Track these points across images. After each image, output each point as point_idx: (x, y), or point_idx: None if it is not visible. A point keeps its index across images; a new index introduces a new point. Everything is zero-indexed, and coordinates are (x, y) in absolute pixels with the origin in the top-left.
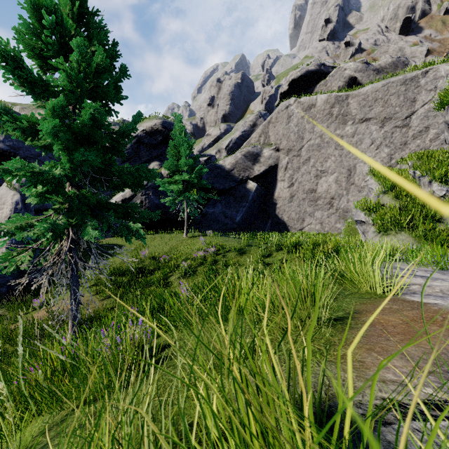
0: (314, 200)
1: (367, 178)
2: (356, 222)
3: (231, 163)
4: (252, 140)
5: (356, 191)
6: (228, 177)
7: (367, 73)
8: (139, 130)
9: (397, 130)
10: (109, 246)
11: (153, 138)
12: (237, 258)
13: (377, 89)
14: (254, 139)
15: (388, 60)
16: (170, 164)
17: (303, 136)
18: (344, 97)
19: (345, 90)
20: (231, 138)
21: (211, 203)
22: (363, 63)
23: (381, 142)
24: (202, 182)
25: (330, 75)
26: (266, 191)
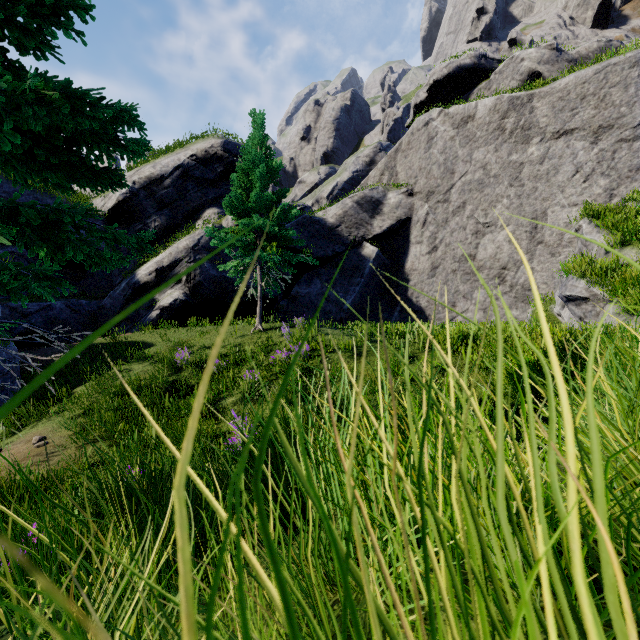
0: (472, 272)
1: (581, 223)
2: (566, 300)
3: (336, 215)
4: (370, 181)
5: (547, 254)
6: (331, 238)
7: (558, 65)
8: (186, 155)
9: (623, 147)
10: (128, 345)
11: (209, 169)
12: (350, 364)
13: (586, 79)
14: (372, 180)
15: (592, 45)
16: (232, 203)
17: (453, 169)
18: (526, 99)
19: (526, 88)
20: (337, 182)
21: (305, 278)
22: (552, 49)
23: (593, 169)
24: (287, 234)
25: (497, 71)
26: (393, 260)
